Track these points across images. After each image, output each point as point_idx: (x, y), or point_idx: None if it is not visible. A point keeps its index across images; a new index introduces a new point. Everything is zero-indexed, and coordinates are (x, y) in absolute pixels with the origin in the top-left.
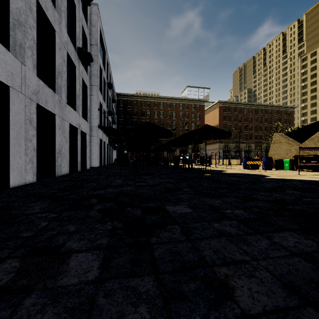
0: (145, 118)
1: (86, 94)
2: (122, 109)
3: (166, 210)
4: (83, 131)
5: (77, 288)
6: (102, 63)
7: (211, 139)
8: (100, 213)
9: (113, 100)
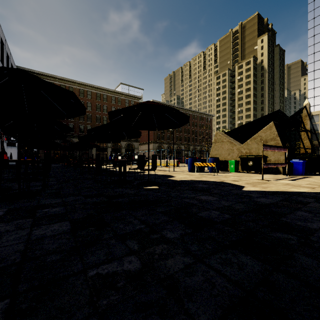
0: None
1: None
2: None
3: None
4: None
5: None
6: None
7: (155, 129)
8: None
9: None
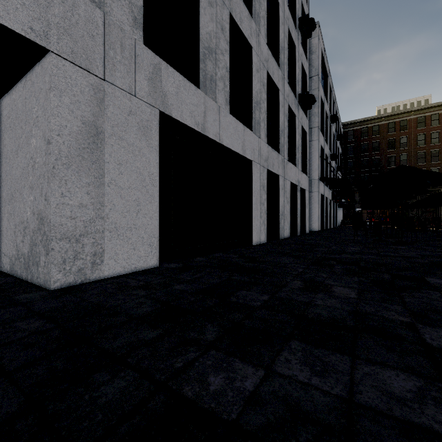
0: (396, 151)
1: (305, 142)
2: (351, 146)
3: (426, 280)
4: (302, 187)
5: (344, 298)
6: (323, 94)
7: None
8: (344, 271)
9: (339, 137)
